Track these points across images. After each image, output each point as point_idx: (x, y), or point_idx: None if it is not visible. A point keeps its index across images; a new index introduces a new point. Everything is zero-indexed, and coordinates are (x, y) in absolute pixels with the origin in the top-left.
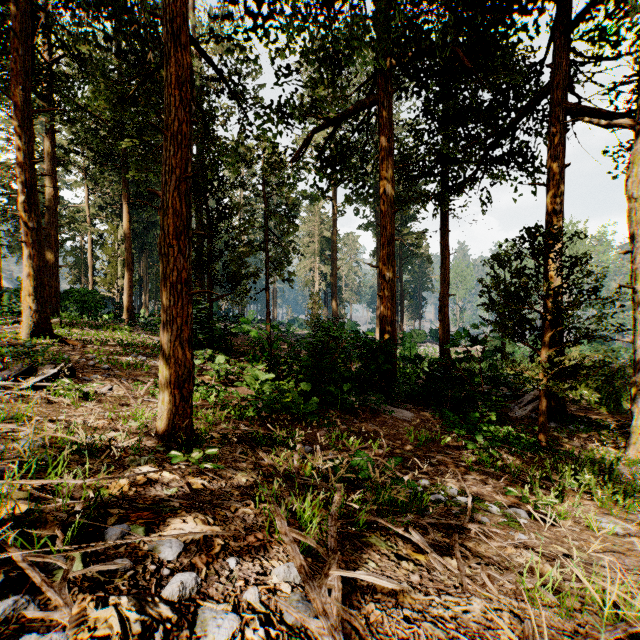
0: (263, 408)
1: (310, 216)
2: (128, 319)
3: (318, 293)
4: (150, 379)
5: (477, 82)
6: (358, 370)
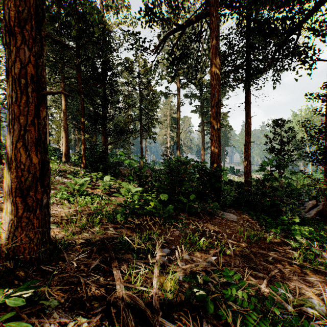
0: (129, 214)
1: (165, 106)
2: (65, 159)
3: (169, 146)
4: (54, 191)
5: (273, 2)
6: (197, 186)
